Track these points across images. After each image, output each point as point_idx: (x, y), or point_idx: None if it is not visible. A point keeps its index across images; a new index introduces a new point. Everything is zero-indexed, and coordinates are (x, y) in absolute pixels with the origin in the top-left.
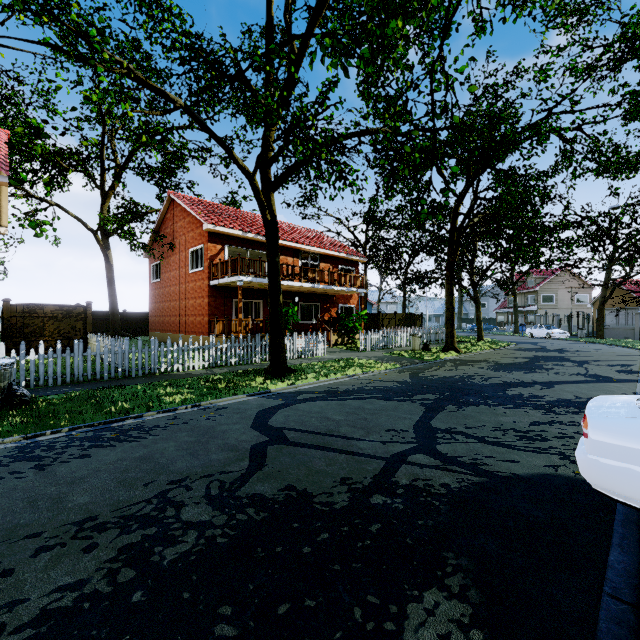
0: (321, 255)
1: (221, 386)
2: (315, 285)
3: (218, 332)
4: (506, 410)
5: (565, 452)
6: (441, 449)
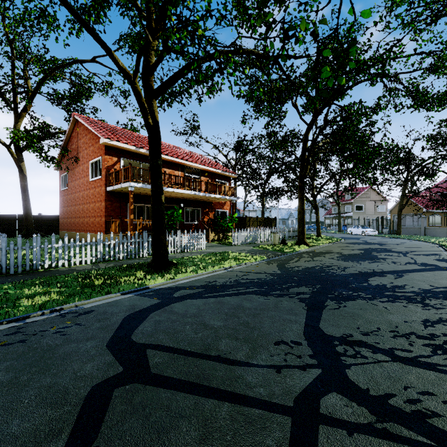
0: (202, 170)
1: (98, 283)
2: (196, 192)
3: (113, 230)
4: (385, 305)
5: None
6: (355, 379)
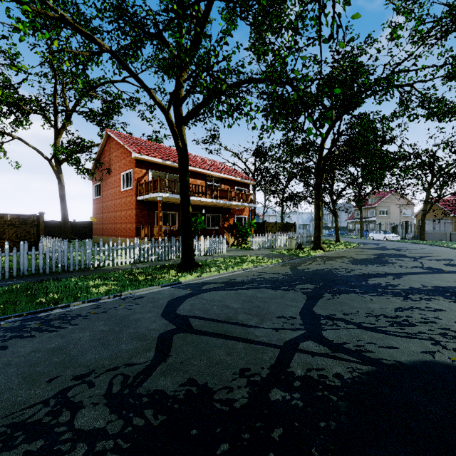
0: (222, 179)
1: (141, 278)
2: (217, 200)
3: (143, 236)
4: (372, 297)
5: (434, 337)
6: (327, 336)
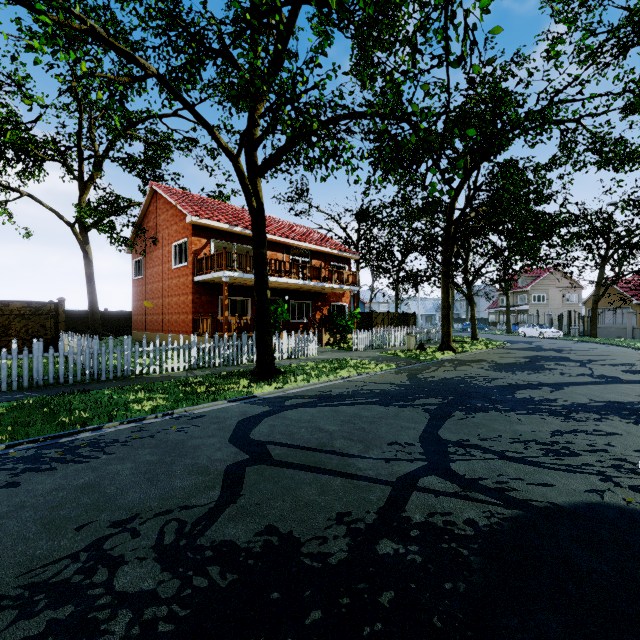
0: (312, 251)
1: (200, 390)
2: (306, 282)
3: (203, 331)
4: (520, 417)
5: (604, 471)
6: (456, 469)
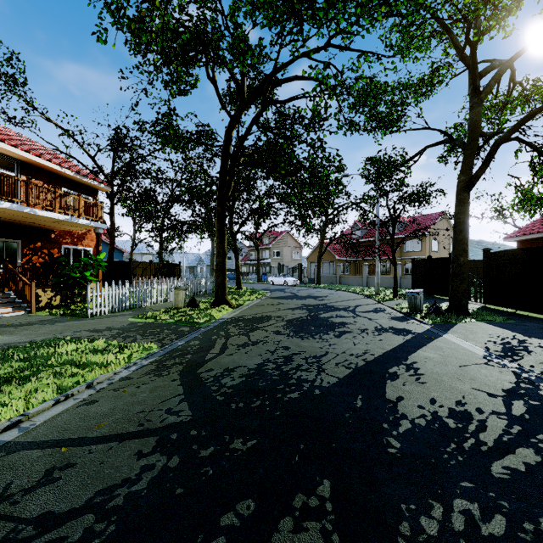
0: (23, 163)
1: None
2: None
3: None
4: None
5: None
6: None
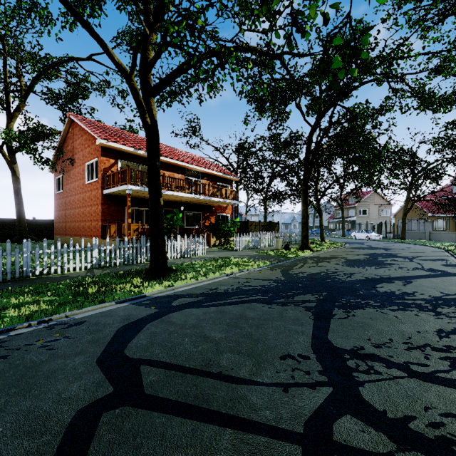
0: (202, 173)
1: (92, 291)
2: (197, 196)
3: (110, 235)
4: (396, 313)
5: None
6: (370, 399)
